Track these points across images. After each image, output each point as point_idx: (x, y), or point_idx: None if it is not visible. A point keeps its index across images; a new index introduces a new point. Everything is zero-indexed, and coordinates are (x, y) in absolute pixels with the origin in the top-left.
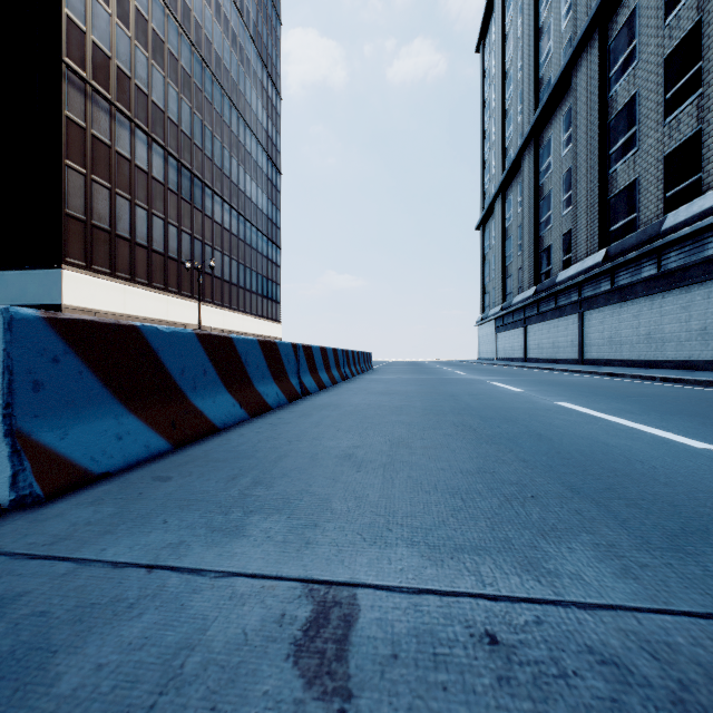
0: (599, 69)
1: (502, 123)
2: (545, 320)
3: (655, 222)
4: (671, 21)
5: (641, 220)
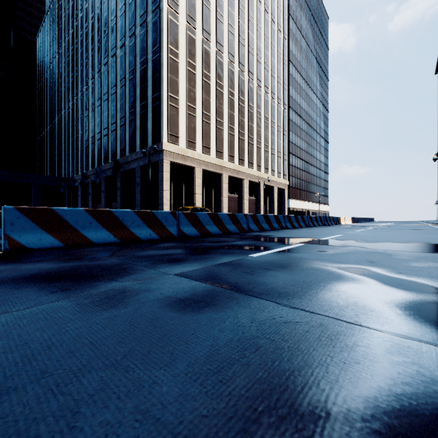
0: None
1: None
2: None
3: None
4: None
5: None
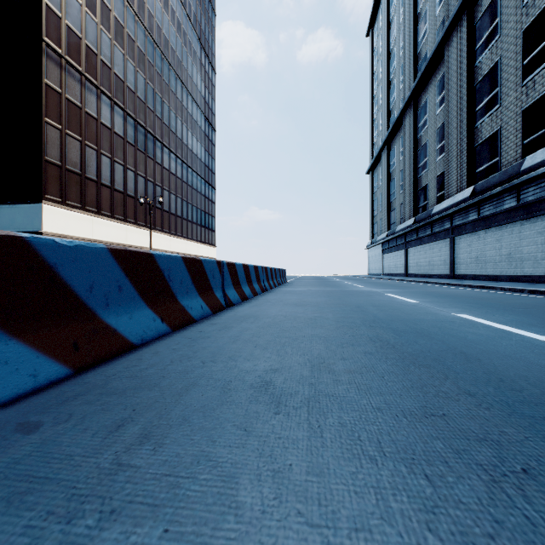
0: (467, 43)
1: (388, 90)
2: (422, 243)
3: (515, 164)
4: (528, 2)
5: (502, 162)
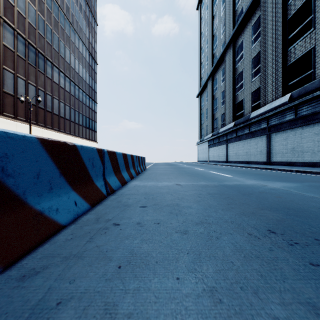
0: None
1: (212, 40)
2: (241, 140)
3: None
4: None
5: (317, 73)
